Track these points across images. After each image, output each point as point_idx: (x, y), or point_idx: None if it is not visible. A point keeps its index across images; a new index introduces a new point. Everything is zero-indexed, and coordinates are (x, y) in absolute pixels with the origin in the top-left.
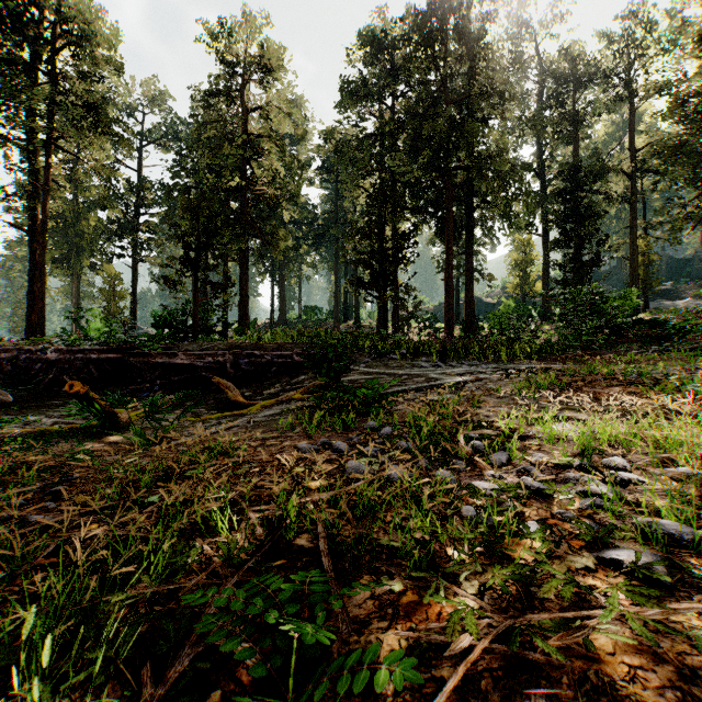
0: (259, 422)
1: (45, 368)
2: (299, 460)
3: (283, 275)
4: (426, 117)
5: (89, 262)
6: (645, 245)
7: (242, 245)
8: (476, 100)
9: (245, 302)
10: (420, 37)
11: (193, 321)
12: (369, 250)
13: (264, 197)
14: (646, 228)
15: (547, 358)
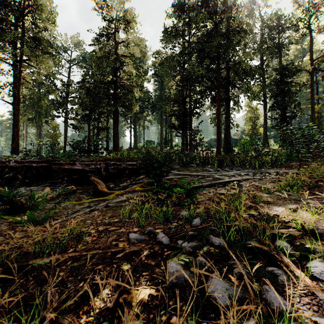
0: (111, 207)
1: (10, 170)
2: (128, 251)
3: (136, 126)
4: (207, 42)
5: (45, 120)
6: (318, 108)
7: (114, 109)
8: (232, 33)
9: (116, 137)
10: (204, 0)
11: (87, 147)
12: (177, 112)
13: (126, 86)
14: (318, 100)
15: (279, 166)
